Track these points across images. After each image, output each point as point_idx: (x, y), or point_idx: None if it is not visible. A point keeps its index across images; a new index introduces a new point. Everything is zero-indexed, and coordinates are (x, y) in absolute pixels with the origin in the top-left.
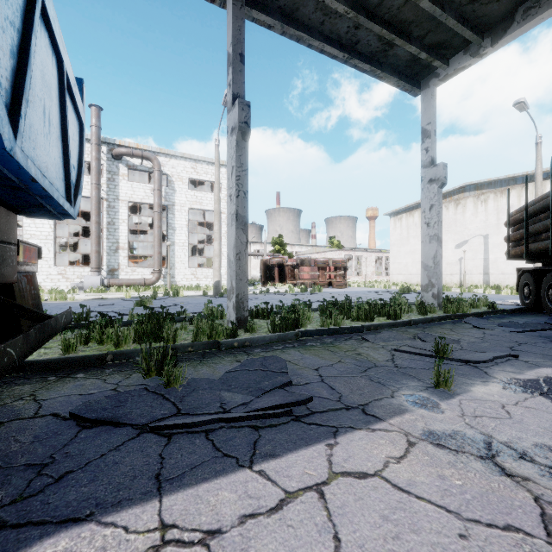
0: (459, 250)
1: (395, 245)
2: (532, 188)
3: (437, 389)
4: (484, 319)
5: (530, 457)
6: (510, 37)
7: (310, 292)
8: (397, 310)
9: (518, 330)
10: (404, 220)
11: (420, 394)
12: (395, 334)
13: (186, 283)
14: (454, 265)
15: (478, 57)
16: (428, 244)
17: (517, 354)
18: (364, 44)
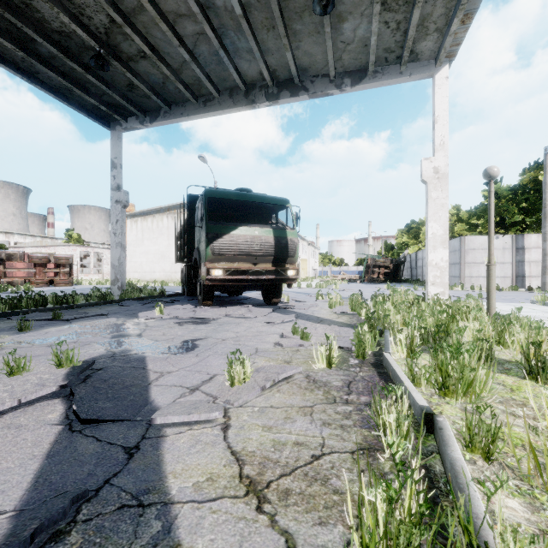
0: None
1: (132, 245)
2: None
3: (21, 332)
4: (136, 301)
5: (24, 342)
6: (159, 123)
7: (11, 291)
8: (69, 299)
9: (145, 305)
10: (140, 223)
11: (3, 335)
12: (43, 313)
13: None
14: (178, 265)
15: (144, 126)
16: (115, 249)
17: (106, 314)
18: (45, 77)
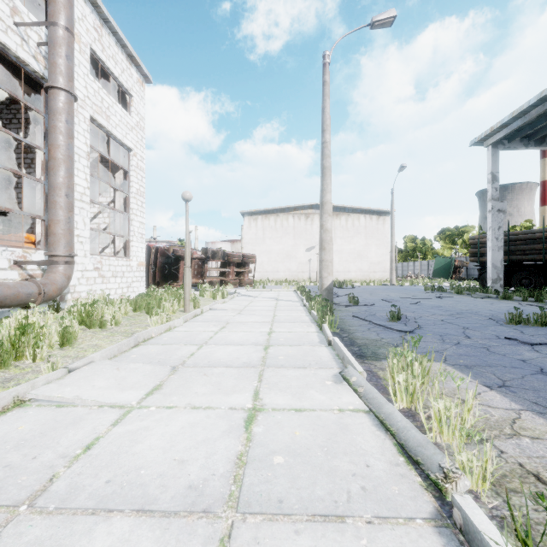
0: (309, 253)
1: (250, 243)
2: (353, 217)
3: None
4: None
5: None
6: (540, 148)
7: None
8: None
9: None
10: (260, 221)
11: None
12: None
13: (86, 289)
14: (305, 264)
15: (525, 148)
16: (497, 252)
17: None
18: None
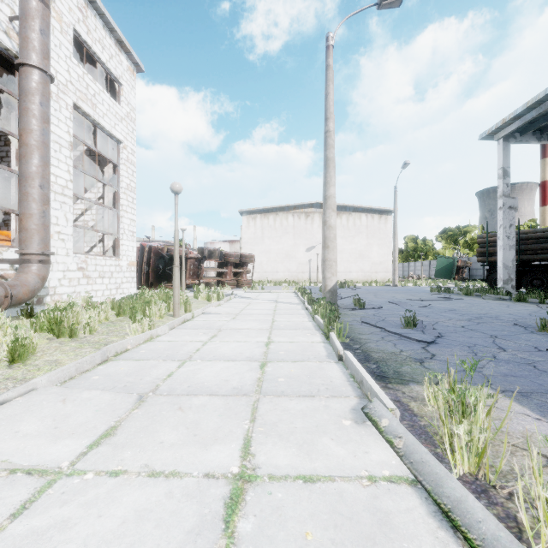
0: (309, 253)
1: (249, 243)
2: (355, 216)
3: None
4: None
5: None
6: None
7: None
8: None
9: None
10: (259, 220)
11: None
12: None
13: (69, 291)
14: (305, 265)
15: (538, 142)
16: (508, 251)
17: None
18: None
